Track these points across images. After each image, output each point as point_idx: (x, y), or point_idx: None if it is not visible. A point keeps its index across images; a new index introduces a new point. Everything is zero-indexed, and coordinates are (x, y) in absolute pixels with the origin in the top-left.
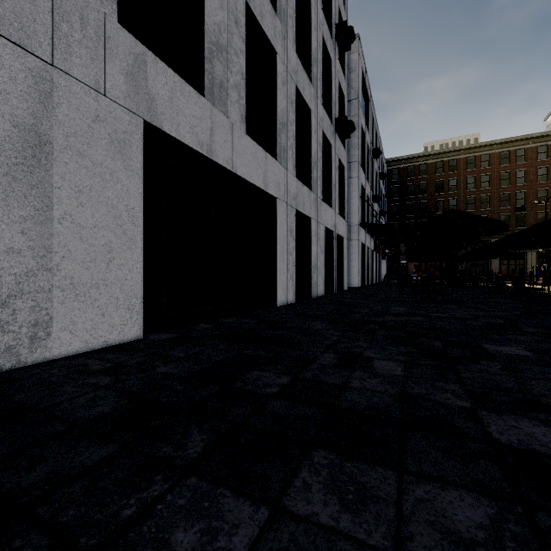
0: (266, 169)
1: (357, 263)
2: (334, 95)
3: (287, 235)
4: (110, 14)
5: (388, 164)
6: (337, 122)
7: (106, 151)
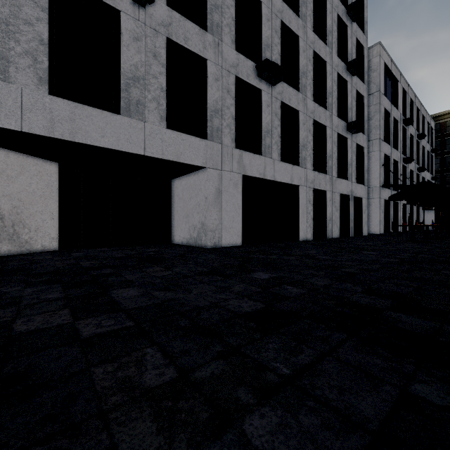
0: (292, 173)
1: (378, 215)
2: (350, 103)
3: (306, 203)
4: (233, 147)
5: (441, 118)
6: (348, 126)
7: (232, 188)
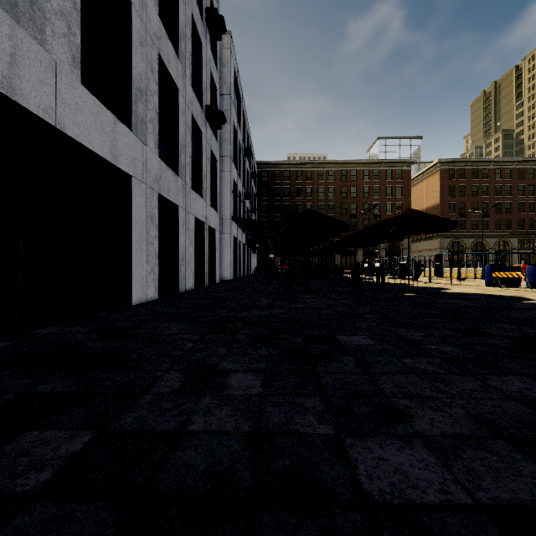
0: (115, 137)
1: (230, 255)
2: (205, 83)
3: (146, 221)
4: None
5: (259, 166)
6: (208, 109)
7: None
